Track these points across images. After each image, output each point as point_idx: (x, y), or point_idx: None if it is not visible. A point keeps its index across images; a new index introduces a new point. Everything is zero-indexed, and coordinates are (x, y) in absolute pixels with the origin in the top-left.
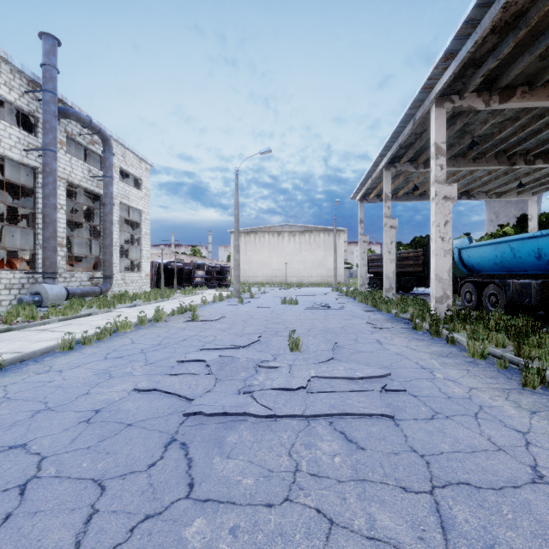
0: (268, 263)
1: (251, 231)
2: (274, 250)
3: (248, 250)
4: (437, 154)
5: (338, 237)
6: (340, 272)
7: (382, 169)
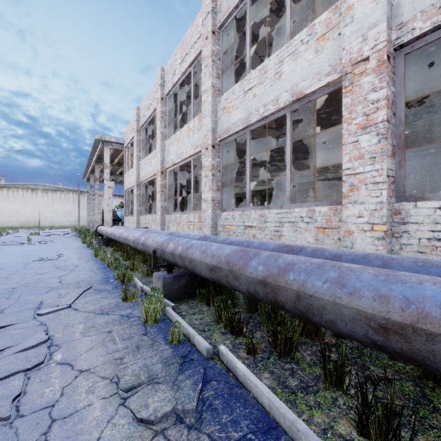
0: (22, 212)
1: (4, 186)
2: (28, 202)
3: (0, 201)
4: (96, 180)
5: (84, 196)
6: (85, 219)
7: (90, 173)
